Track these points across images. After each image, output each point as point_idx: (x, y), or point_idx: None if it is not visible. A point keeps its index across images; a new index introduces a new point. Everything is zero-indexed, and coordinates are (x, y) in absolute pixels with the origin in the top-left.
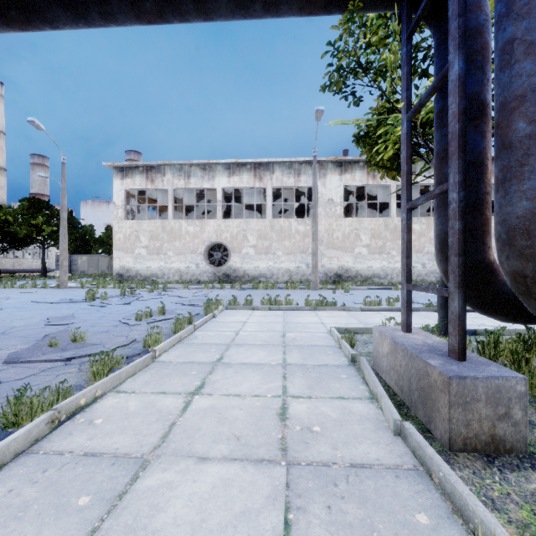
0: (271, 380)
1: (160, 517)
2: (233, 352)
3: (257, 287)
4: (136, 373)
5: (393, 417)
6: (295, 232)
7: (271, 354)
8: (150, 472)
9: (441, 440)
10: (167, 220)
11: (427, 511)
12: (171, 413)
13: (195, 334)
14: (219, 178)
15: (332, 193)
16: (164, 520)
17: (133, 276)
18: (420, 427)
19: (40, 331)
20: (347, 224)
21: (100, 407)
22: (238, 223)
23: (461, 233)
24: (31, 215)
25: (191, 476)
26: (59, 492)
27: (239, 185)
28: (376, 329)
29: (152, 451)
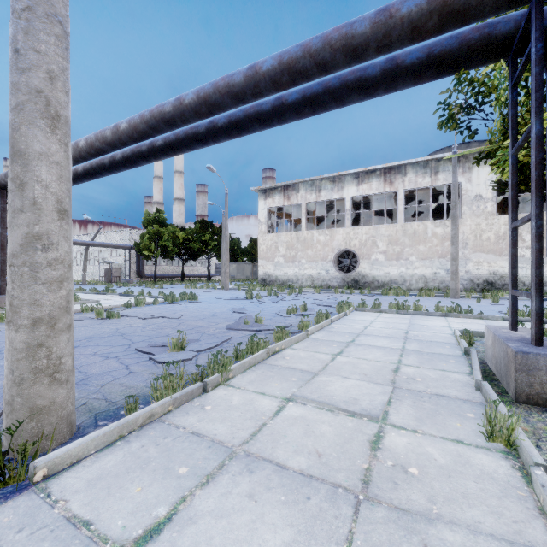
0: (390, 356)
1: (329, 387)
2: (362, 338)
3: (387, 293)
4: (299, 342)
5: (475, 378)
6: (431, 235)
7: (393, 343)
8: (320, 376)
9: (512, 396)
10: (300, 232)
11: (476, 414)
12: (325, 360)
13: (332, 325)
14: (348, 188)
15: (480, 188)
16: (331, 388)
17: (273, 281)
18: (501, 391)
19: (231, 316)
20: (503, 222)
21: (286, 353)
22: (367, 229)
23: (538, 252)
24: (202, 234)
25: (340, 381)
26: (282, 375)
27: (368, 192)
28: (485, 327)
29: (319, 371)
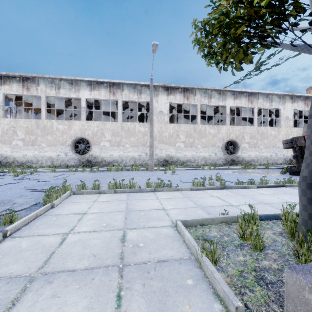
0: None
1: None
2: (21, 311)
3: (110, 170)
4: None
5: None
6: (138, 132)
7: (94, 310)
8: None
9: None
10: (40, 120)
11: None
12: None
13: None
14: (83, 91)
15: (162, 107)
16: None
17: (11, 162)
18: None
19: None
20: (172, 127)
21: None
22: (97, 124)
23: None
24: None
25: None
26: None
27: (98, 97)
28: (306, 284)
29: None
